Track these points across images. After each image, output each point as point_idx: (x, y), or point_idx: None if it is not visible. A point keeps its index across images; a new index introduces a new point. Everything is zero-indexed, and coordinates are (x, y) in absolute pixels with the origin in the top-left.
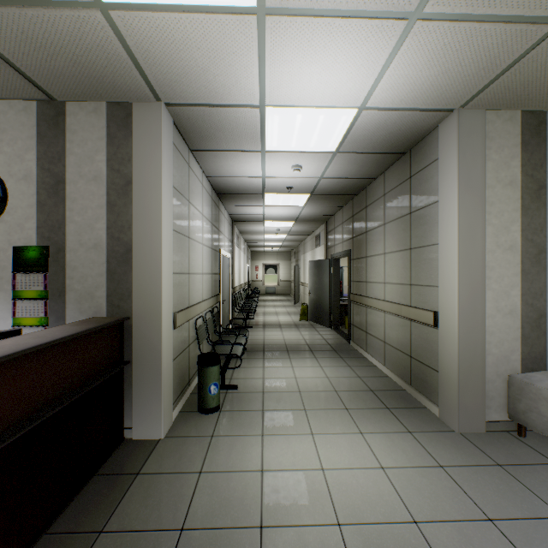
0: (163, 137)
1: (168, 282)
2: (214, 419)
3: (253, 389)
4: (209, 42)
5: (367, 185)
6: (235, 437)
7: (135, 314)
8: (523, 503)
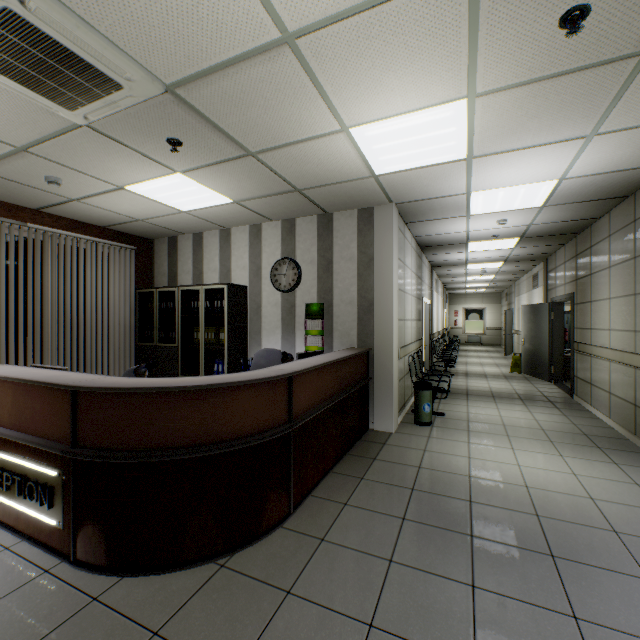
0: (393, 227)
1: (395, 326)
2: (428, 429)
3: (458, 418)
4: (433, 175)
5: (591, 224)
6: (446, 440)
7: (375, 347)
8: None
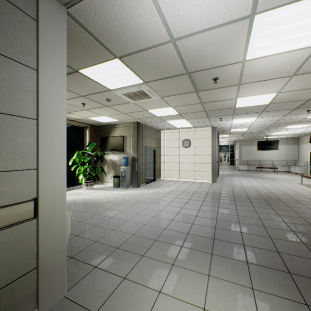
0: None
1: None
2: None
3: None
4: None
5: None
6: None
7: None
8: (121, 254)
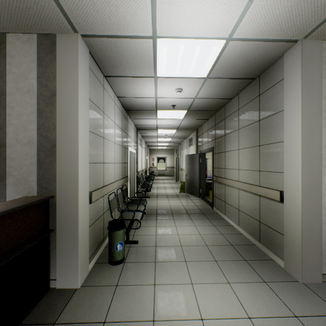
0: (79, 60)
1: (84, 170)
2: (119, 270)
3: (148, 243)
4: None
5: (226, 103)
6: (134, 287)
7: (58, 194)
8: None
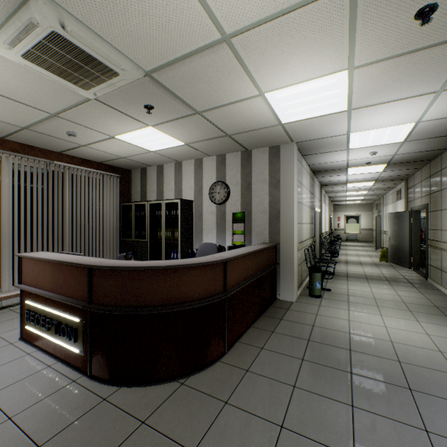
0: (294, 159)
1: (295, 228)
2: (319, 300)
3: (340, 292)
4: (322, 122)
5: (441, 153)
6: (332, 308)
7: (281, 242)
8: None
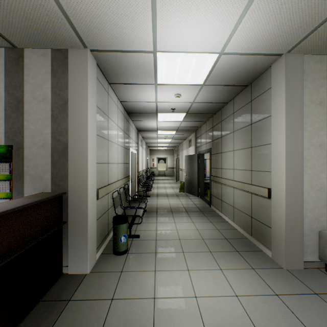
0: (88, 72)
1: (92, 169)
2: (123, 259)
3: (149, 237)
4: (117, 2)
5: (222, 107)
6: (137, 273)
7: (70, 190)
8: None
